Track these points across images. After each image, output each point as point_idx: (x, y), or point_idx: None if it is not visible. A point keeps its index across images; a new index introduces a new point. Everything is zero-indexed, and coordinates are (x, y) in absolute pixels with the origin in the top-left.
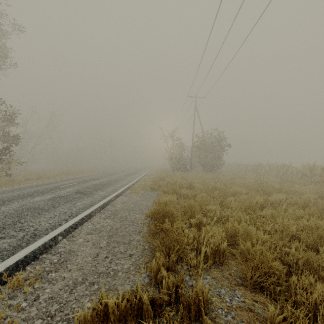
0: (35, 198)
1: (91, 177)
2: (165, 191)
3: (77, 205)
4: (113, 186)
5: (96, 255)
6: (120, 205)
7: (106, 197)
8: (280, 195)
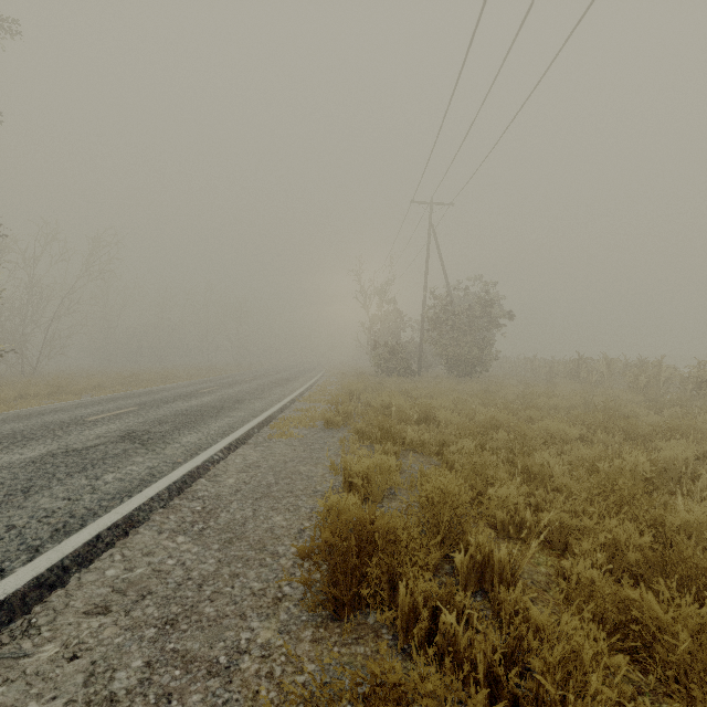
0: None
1: (180, 392)
2: (363, 431)
3: (101, 484)
4: (227, 416)
5: None
6: (235, 479)
7: (199, 451)
8: (680, 445)
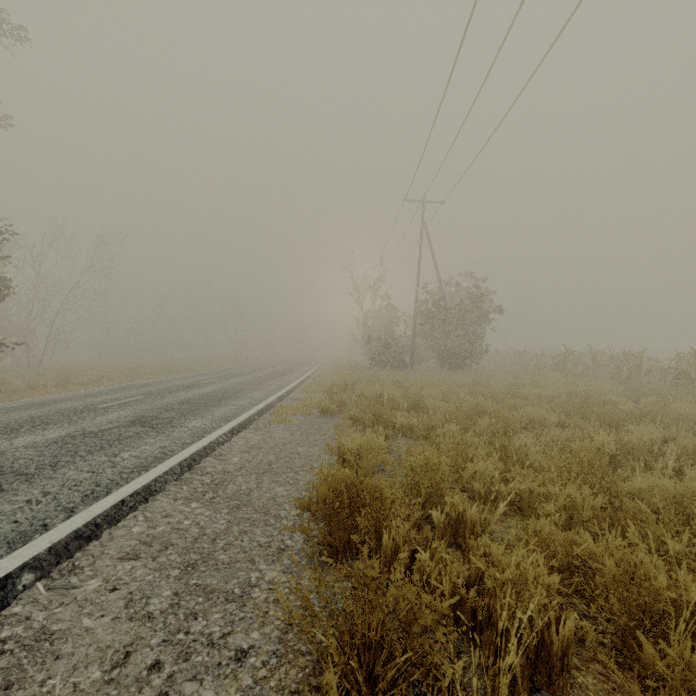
0: (18, 439)
1: (183, 383)
2: (356, 418)
3: (120, 460)
4: (229, 404)
5: (122, 655)
6: (239, 458)
7: (204, 433)
8: (648, 428)
